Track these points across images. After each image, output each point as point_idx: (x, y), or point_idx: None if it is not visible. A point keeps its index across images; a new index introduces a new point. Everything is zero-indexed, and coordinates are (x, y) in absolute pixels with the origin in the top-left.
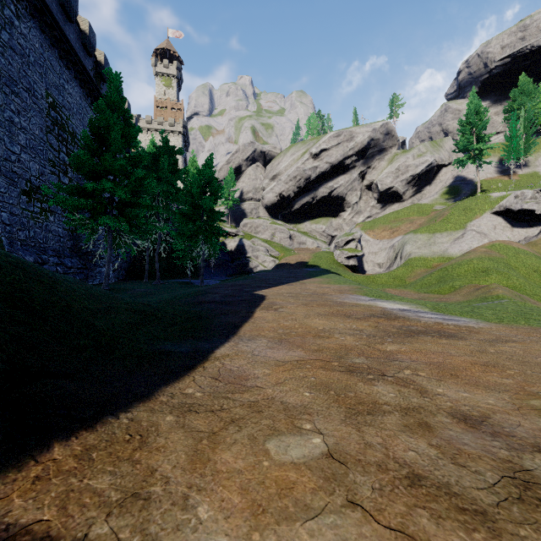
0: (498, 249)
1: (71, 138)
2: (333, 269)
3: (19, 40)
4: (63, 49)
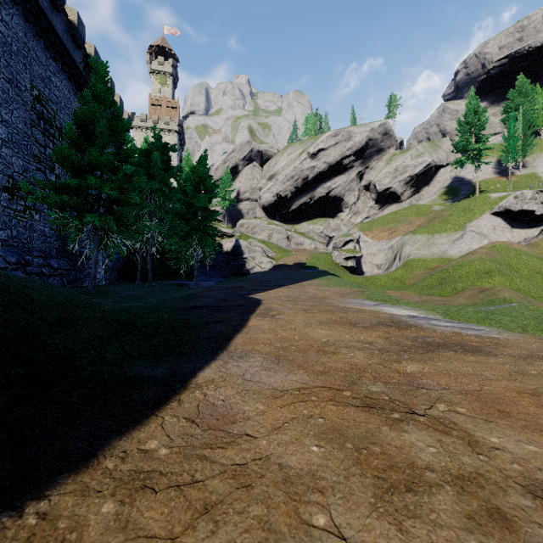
0: (499, 250)
1: (58, 133)
2: (331, 270)
3: (0, 27)
4: (50, 39)
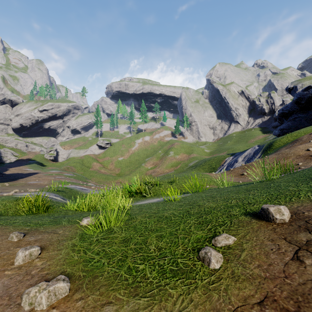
0: (85, 156)
1: None
2: (41, 161)
3: None
4: None
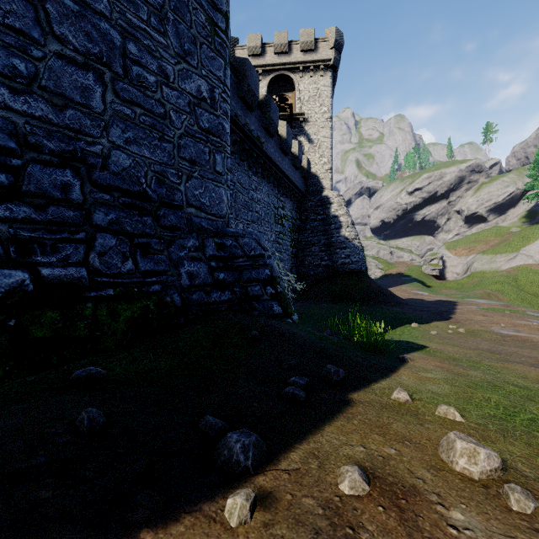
0: (519, 270)
1: None
2: (420, 278)
3: None
4: None
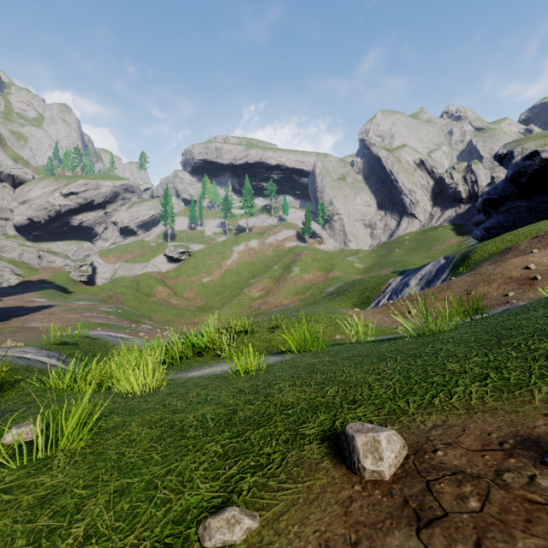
0: (143, 276)
1: None
2: (64, 284)
3: None
4: None
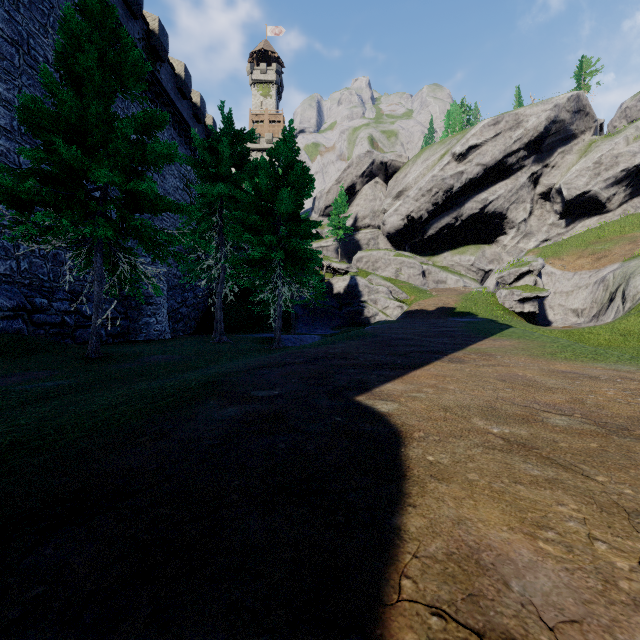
0: None
1: None
2: (500, 318)
3: None
4: None
